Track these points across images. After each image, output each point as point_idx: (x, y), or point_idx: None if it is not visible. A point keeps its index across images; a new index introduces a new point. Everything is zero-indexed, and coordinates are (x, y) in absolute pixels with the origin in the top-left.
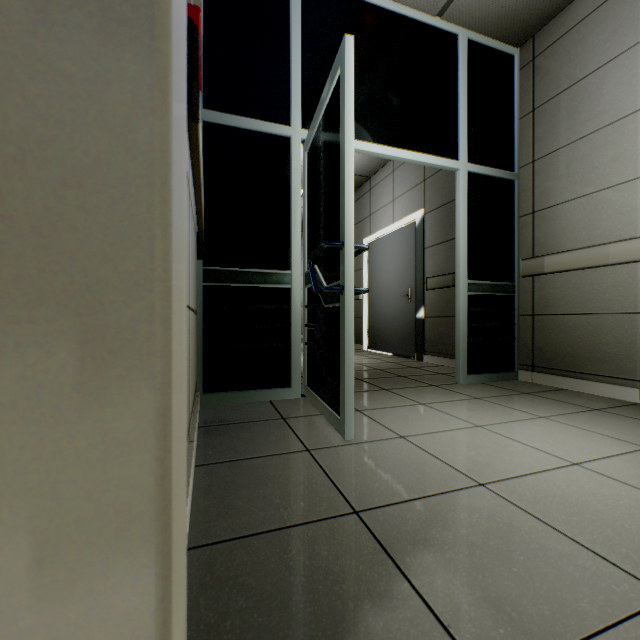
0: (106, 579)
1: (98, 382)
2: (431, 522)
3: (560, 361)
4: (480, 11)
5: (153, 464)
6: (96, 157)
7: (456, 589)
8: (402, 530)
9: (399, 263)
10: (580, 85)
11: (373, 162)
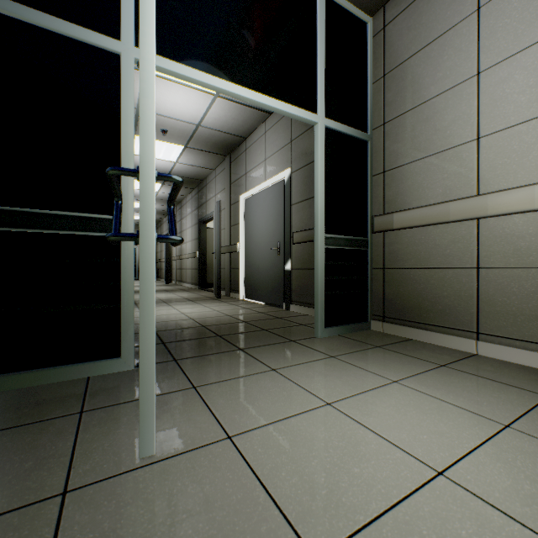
0: None
1: None
2: None
3: (407, 312)
4: None
5: None
6: None
7: None
8: None
9: (270, 218)
10: (424, 52)
11: (247, 123)
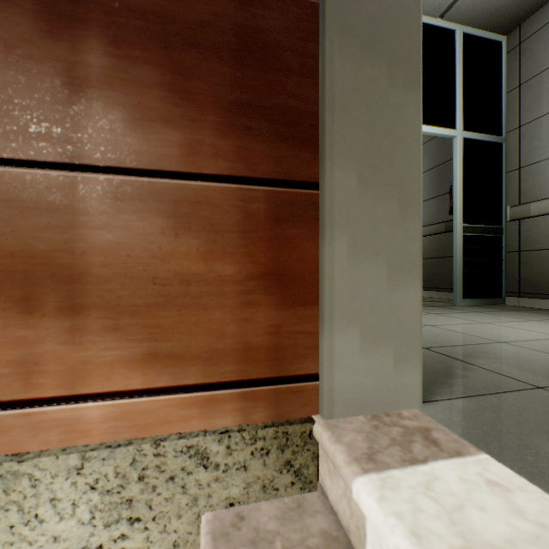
0: (406, 287)
1: (404, 215)
2: (476, 352)
3: (544, 287)
4: (475, 11)
5: (419, 247)
6: (403, 133)
7: (506, 368)
8: (459, 353)
9: None
10: None
11: None
